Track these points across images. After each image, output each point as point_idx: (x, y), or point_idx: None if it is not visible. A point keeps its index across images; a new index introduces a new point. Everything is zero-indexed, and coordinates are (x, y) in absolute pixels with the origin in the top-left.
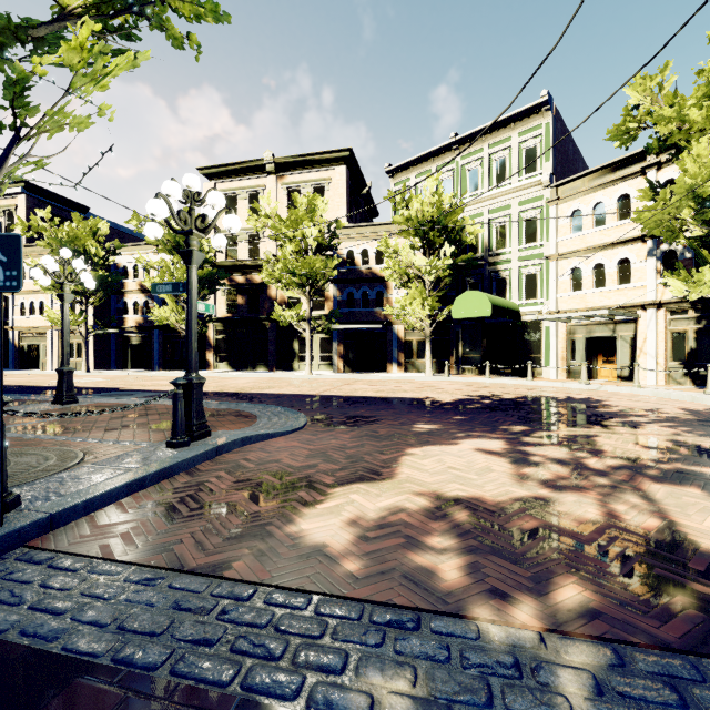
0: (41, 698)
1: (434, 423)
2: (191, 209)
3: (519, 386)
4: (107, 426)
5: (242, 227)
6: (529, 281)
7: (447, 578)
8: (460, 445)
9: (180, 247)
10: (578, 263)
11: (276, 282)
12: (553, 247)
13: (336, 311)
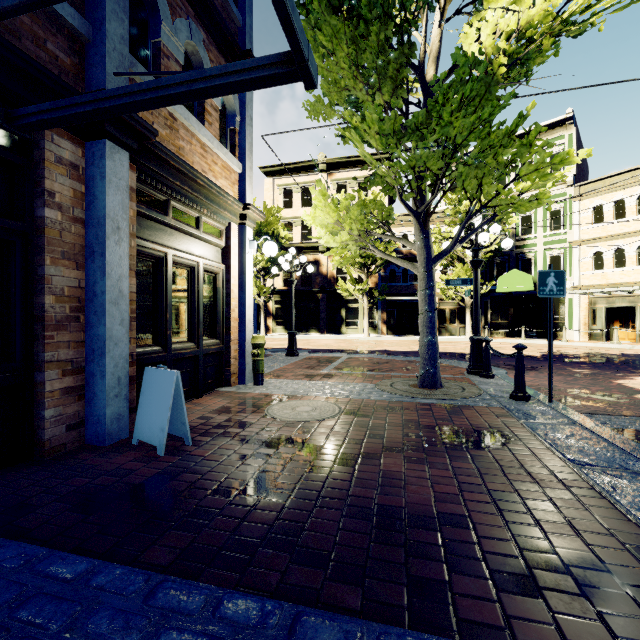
0: None
1: (579, 368)
2: (478, 234)
3: (561, 346)
4: (388, 368)
5: (297, 216)
6: (553, 261)
7: None
8: (639, 379)
9: (261, 234)
10: (600, 248)
11: None
12: (576, 235)
13: (385, 285)
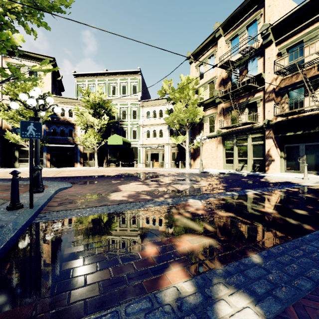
0: (101, 216)
1: (117, 180)
2: (37, 101)
3: (132, 170)
4: None
5: None
6: (134, 132)
7: (148, 198)
8: (131, 184)
9: None
10: (149, 129)
11: (10, 118)
12: (141, 122)
13: (47, 137)
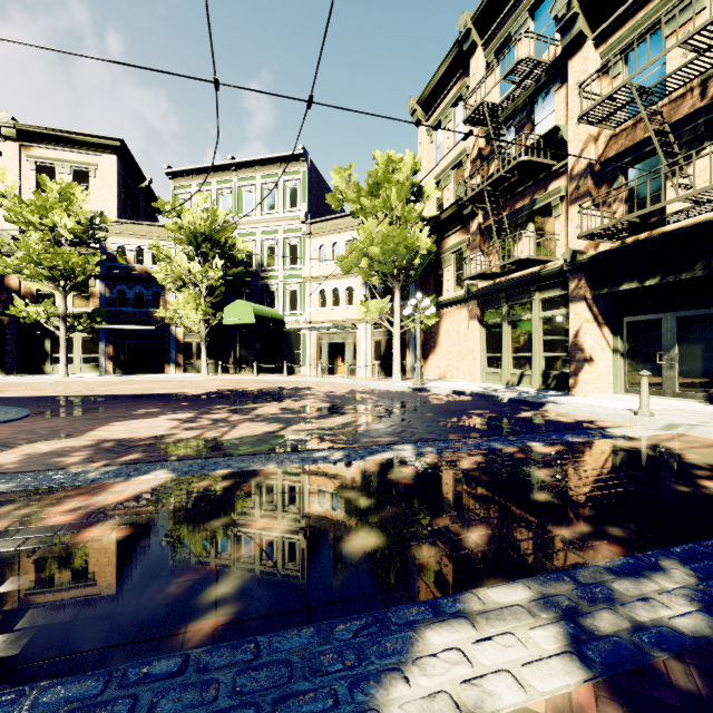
0: None
1: (158, 408)
2: None
3: (274, 381)
4: None
5: None
6: (292, 296)
7: (69, 462)
8: (159, 418)
9: None
10: (324, 286)
11: (15, 272)
12: (307, 271)
13: (102, 309)
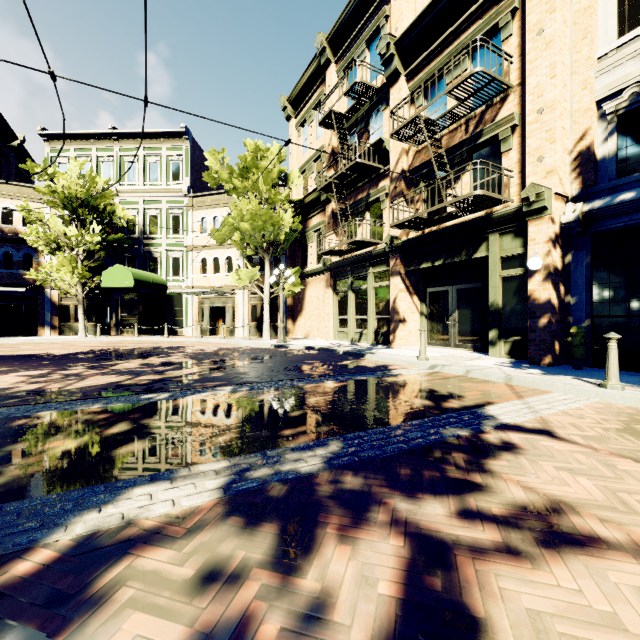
0: None
1: (13, 367)
2: None
3: (154, 342)
4: None
5: None
6: (175, 262)
7: None
8: (8, 375)
9: None
10: (205, 255)
11: None
12: (190, 241)
13: None
